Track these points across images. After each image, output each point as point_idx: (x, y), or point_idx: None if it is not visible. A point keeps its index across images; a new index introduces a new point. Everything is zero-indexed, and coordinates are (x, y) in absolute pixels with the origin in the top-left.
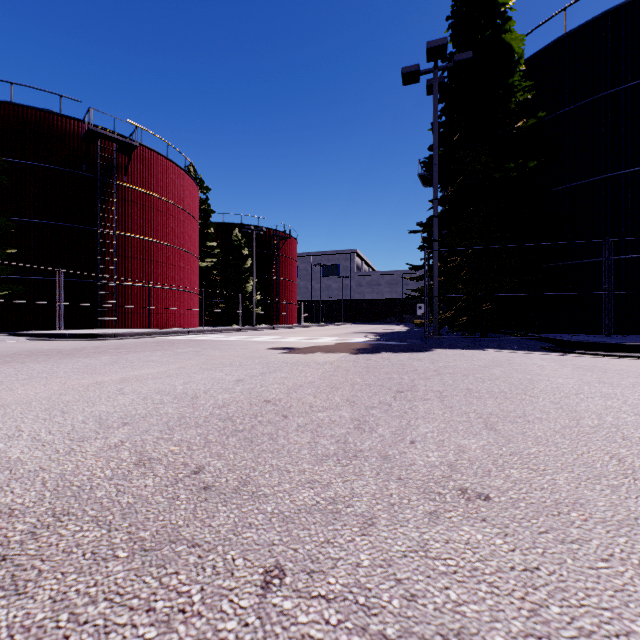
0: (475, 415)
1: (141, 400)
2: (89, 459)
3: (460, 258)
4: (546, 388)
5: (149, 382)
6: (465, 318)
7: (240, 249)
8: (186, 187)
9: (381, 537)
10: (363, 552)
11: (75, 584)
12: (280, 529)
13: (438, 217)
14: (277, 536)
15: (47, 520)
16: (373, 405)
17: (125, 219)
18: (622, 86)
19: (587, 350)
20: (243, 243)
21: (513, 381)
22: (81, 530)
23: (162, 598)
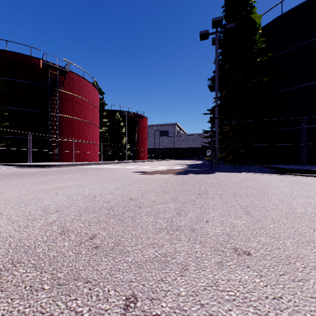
0: (239, 207)
1: (66, 198)
2: (36, 230)
3: (229, 127)
4: (275, 192)
5: (71, 189)
6: (231, 157)
7: (119, 123)
8: (92, 92)
9: (191, 277)
10: (181, 286)
11: (18, 306)
12: (135, 272)
13: (218, 106)
14: (133, 276)
15: (8, 266)
16: (186, 201)
17: (62, 108)
18: (310, 40)
19: (293, 173)
20: (121, 120)
21: (257, 189)
22: (26, 272)
23: (66, 315)
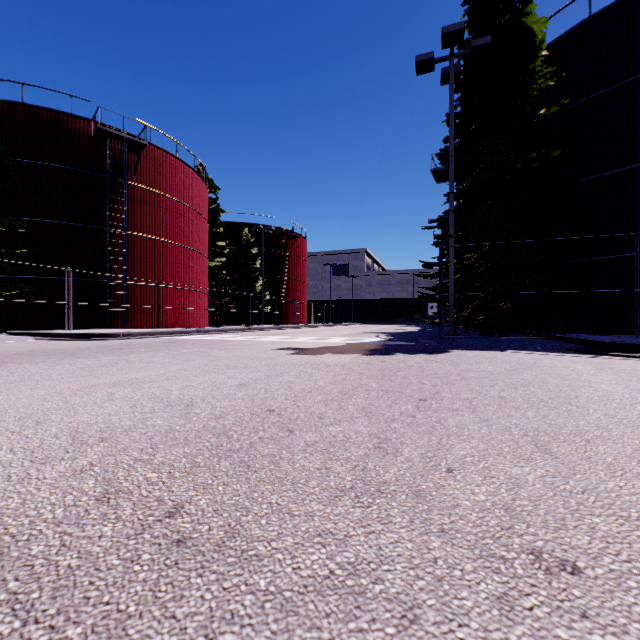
0: (519, 431)
1: (129, 408)
2: (42, 490)
3: (477, 254)
4: (592, 396)
5: (144, 386)
6: (482, 317)
7: (249, 248)
8: (195, 186)
9: None
10: None
11: None
12: (276, 627)
13: (454, 211)
14: None
15: None
16: (394, 417)
17: (134, 218)
18: None
19: (621, 352)
20: (252, 242)
21: (550, 387)
22: None
23: None
